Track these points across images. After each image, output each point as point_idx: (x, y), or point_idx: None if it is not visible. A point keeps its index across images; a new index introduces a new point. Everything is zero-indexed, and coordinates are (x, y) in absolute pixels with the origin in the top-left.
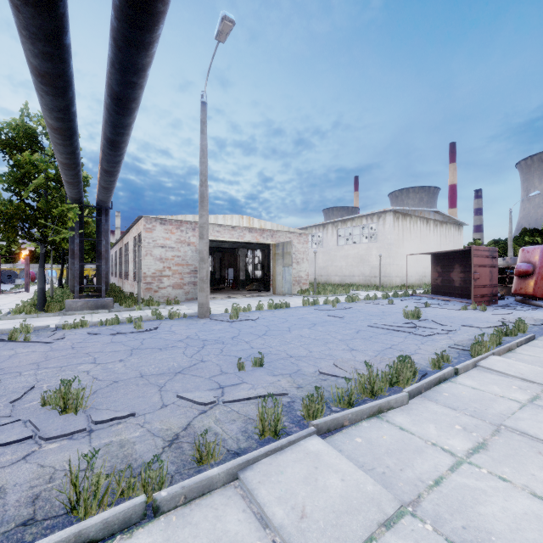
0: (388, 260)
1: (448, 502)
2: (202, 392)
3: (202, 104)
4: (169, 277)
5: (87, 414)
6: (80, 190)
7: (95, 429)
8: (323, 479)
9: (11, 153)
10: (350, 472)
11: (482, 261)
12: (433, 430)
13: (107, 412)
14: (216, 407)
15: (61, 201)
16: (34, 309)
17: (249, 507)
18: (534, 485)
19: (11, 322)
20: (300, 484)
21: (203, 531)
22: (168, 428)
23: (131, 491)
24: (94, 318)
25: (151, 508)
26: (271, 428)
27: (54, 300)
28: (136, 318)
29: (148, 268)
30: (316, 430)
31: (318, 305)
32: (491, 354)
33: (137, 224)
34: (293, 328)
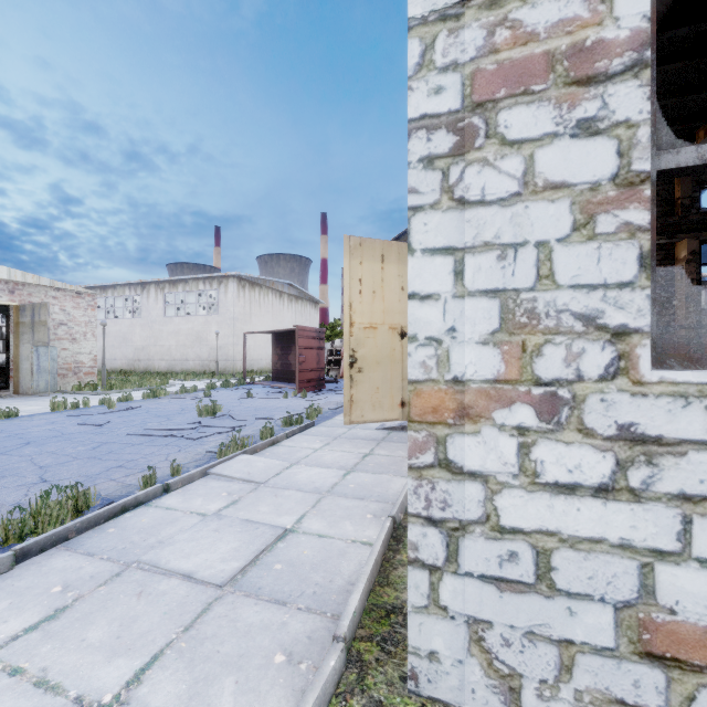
0: (231, 339)
1: None
2: None
3: None
4: None
5: None
6: None
7: None
8: None
9: None
10: None
11: (309, 343)
12: None
13: None
14: None
15: None
16: None
17: None
18: (60, 662)
19: None
20: None
21: None
22: None
23: None
24: None
25: None
26: None
27: None
28: None
29: None
30: None
31: (88, 407)
32: (241, 453)
33: None
34: None
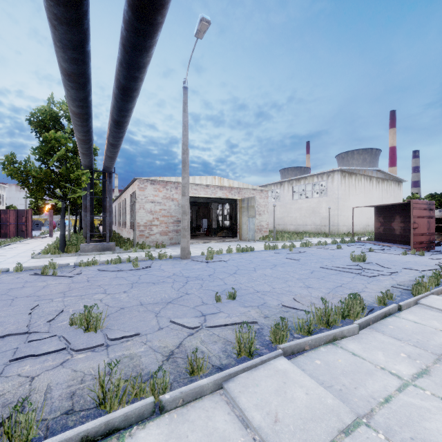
0: (336, 211)
1: (397, 417)
2: (189, 318)
3: (184, 89)
4: (157, 226)
5: (104, 333)
6: (91, 159)
7: (110, 345)
8: (291, 392)
9: (41, 132)
10: (313, 387)
11: (420, 213)
12: (381, 356)
13: (118, 332)
14: (201, 331)
15: (77, 168)
16: (57, 250)
17: (233, 411)
18: None
19: (41, 260)
20: (272, 395)
21: (198, 427)
22: (165, 346)
23: (141, 393)
24: (102, 258)
25: (157, 407)
26: (246, 349)
27: (72, 244)
28: (134, 259)
29: (141, 219)
30: (282, 352)
31: (277, 249)
32: (431, 293)
33: (132, 184)
34: (258, 268)
